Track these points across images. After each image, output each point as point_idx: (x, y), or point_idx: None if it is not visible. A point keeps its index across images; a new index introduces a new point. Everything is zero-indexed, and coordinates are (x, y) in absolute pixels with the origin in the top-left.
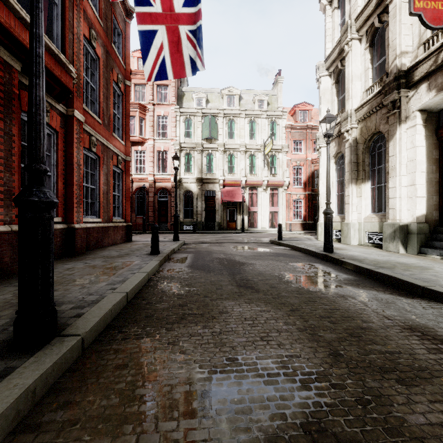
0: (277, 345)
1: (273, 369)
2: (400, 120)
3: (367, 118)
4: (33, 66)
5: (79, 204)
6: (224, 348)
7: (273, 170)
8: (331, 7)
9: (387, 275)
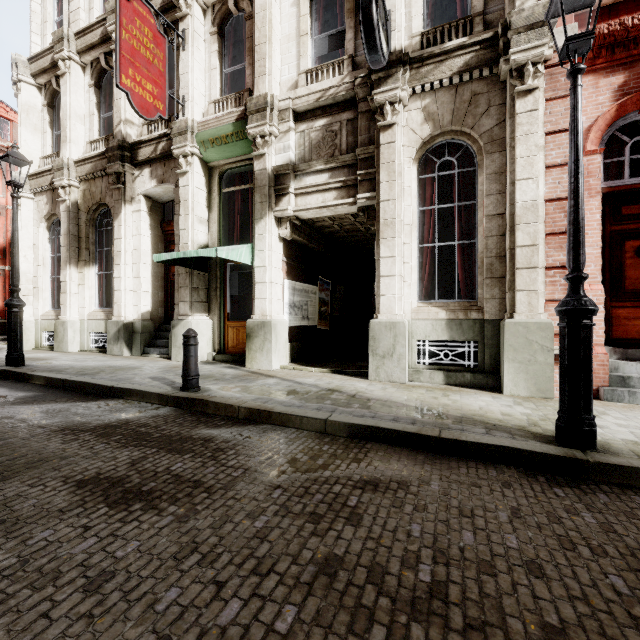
0: None
1: None
2: (126, 198)
3: (92, 181)
4: None
5: None
6: None
7: None
8: None
9: (82, 381)
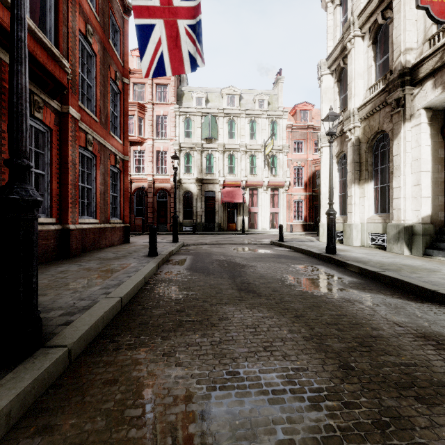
0: (282, 356)
1: (278, 384)
2: (404, 118)
3: (370, 117)
4: (14, 51)
5: (75, 204)
6: (224, 360)
7: (274, 171)
8: (333, 4)
9: (394, 278)
